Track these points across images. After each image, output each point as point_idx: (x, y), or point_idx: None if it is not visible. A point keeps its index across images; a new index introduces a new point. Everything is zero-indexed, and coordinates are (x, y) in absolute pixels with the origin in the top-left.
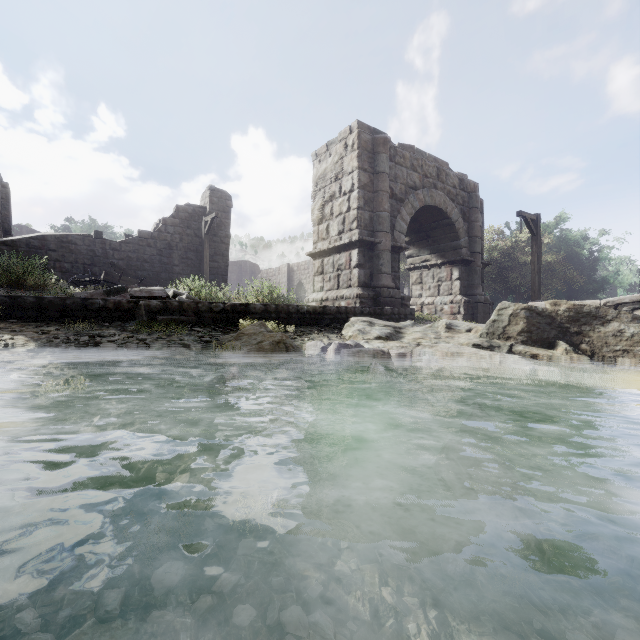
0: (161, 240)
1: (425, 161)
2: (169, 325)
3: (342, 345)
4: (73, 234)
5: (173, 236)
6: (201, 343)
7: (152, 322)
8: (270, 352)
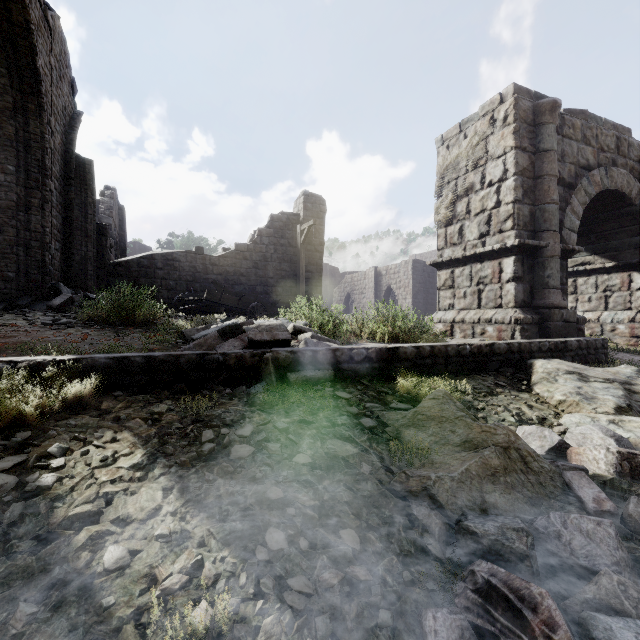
0: (256, 252)
1: (601, 129)
2: (307, 391)
3: (625, 456)
4: (177, 251)
5: (268, 247)
6: (364, 432)
7: (283, 385)
8: (503, 473)
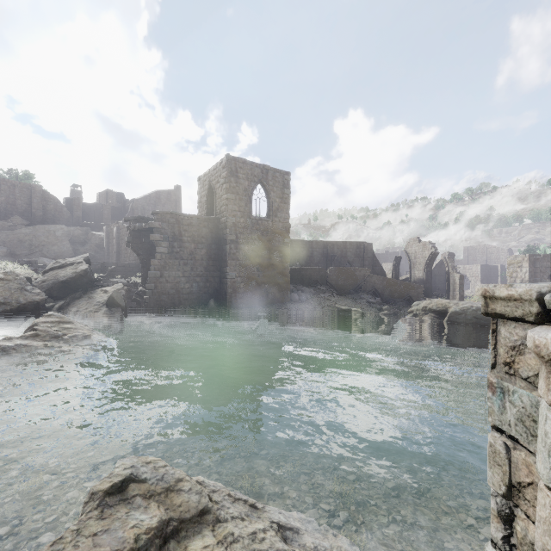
0: (433, 274)
1: None
2: None
3: None
4: None
5: (436, 272)
6: None
7: None
8: None
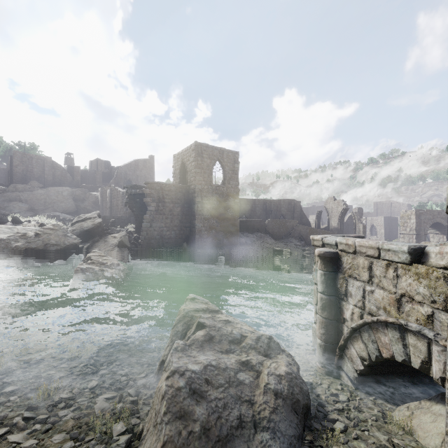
0: (346, 224)
1: (434, 212)
2: None
3: None
4: None
5: (349, 222)
6: None
7: None
8: None
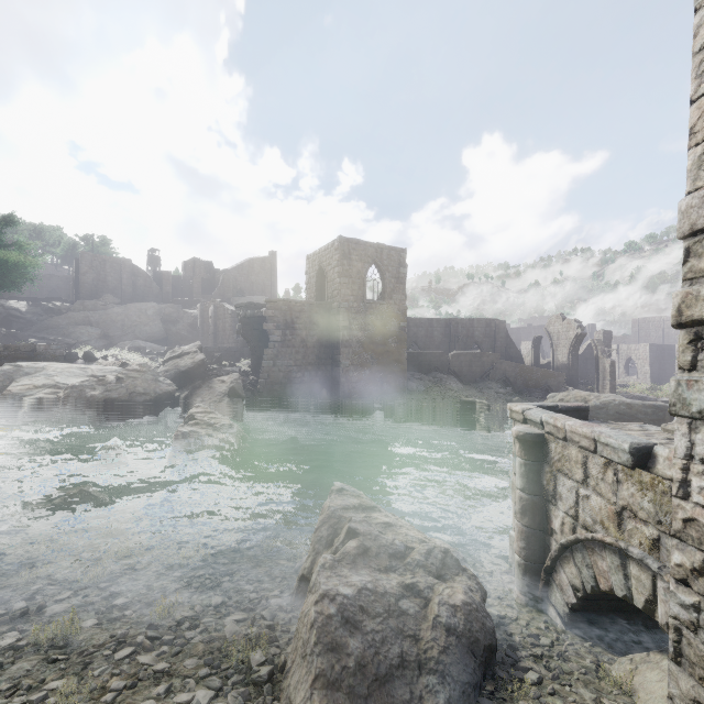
0: (583, 357)
1: None
2: None
3: None
4: None
5: (587, 354)
6: None
7: None
8: None
